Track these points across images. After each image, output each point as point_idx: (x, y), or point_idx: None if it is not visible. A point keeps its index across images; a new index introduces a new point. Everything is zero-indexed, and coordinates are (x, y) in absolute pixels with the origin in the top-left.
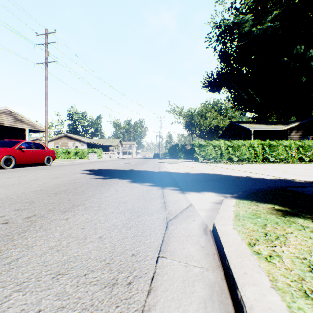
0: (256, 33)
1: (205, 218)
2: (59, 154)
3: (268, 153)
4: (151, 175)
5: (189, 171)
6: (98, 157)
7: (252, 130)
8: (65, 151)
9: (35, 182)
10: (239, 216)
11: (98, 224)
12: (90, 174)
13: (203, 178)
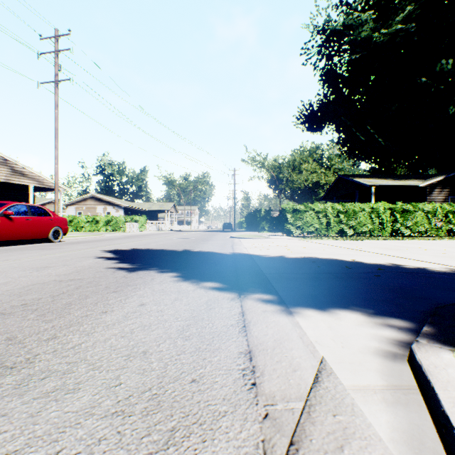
0: (379, 40)
1: None
2: (82, 224)
3: (400, 222)
4: (218, 263)
5: (284, 254)
6: (140, 228)
7: (373, 187)
8: (91, 220)
9: None
10: None
11: None
12: (111, 259)
13: (314, 269)
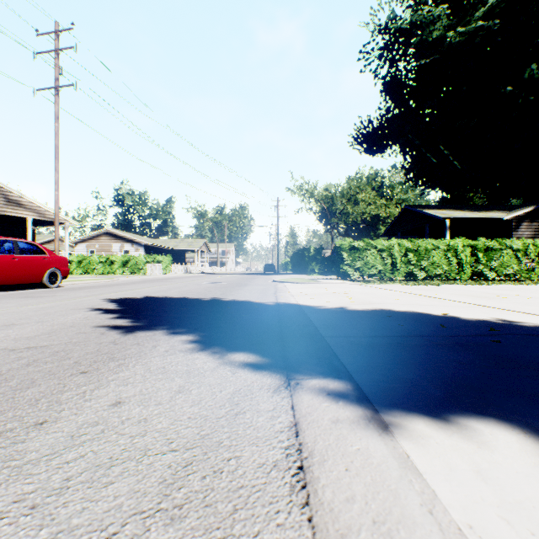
0: (454, 41)
1: None
2: (94, 265)
3: (483, 263)
4: (255, 318)
5: (345, 305)
6: (163, 270)
7: (447, 221)
8: (105, 261)
9: None
10: None
11: None
12: (108, 312)
13: (395, 328)
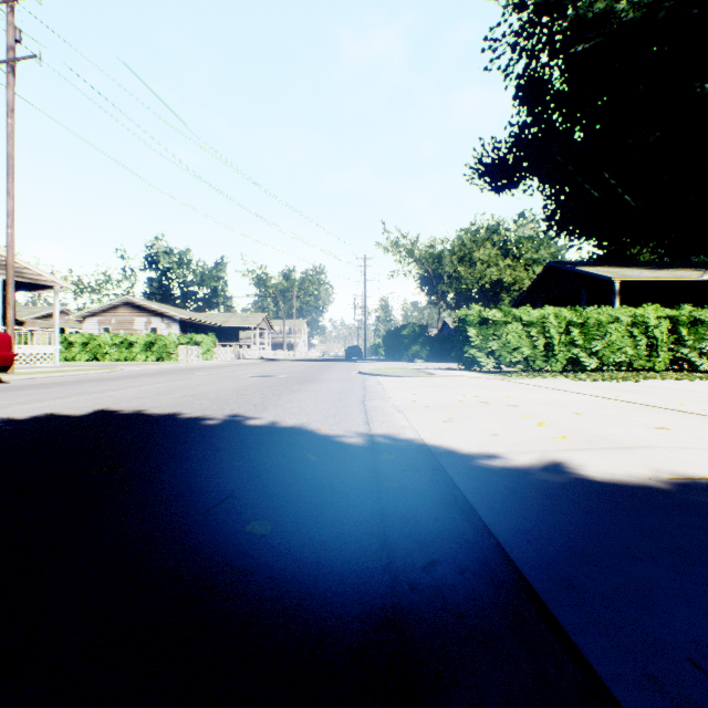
0: (625, 17)
1: None
2: (106, 348)
3: (688, 344)
4: (288, 560)
5: (557, 453)
6: (204, 356)
7: (616, 282)
8: (121, 342)
9: None
10: None
11: None
12: None
13: None
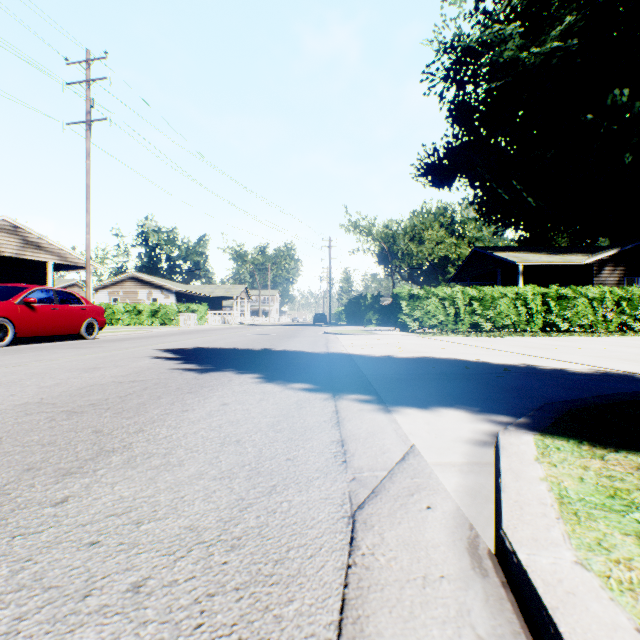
0: (528, 62)
1: (462, 500)
2: (118, 315)
3: (555, 313)
4: (308, 363)
5: (393, 354)
6: (198, 321)
7: (520, 265)
8: (131, 310)
9: (39, 379)
10: (572, 503)
11: (144, 525)
12: (172, 359)
13: (427, 369)
